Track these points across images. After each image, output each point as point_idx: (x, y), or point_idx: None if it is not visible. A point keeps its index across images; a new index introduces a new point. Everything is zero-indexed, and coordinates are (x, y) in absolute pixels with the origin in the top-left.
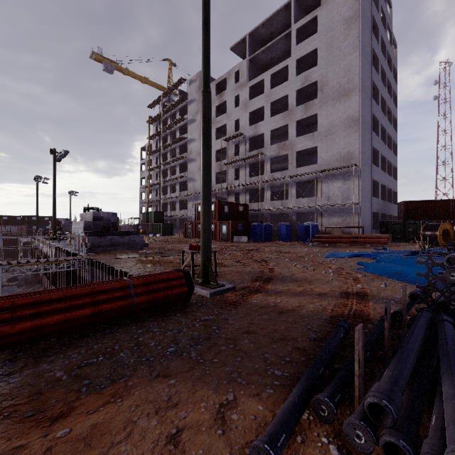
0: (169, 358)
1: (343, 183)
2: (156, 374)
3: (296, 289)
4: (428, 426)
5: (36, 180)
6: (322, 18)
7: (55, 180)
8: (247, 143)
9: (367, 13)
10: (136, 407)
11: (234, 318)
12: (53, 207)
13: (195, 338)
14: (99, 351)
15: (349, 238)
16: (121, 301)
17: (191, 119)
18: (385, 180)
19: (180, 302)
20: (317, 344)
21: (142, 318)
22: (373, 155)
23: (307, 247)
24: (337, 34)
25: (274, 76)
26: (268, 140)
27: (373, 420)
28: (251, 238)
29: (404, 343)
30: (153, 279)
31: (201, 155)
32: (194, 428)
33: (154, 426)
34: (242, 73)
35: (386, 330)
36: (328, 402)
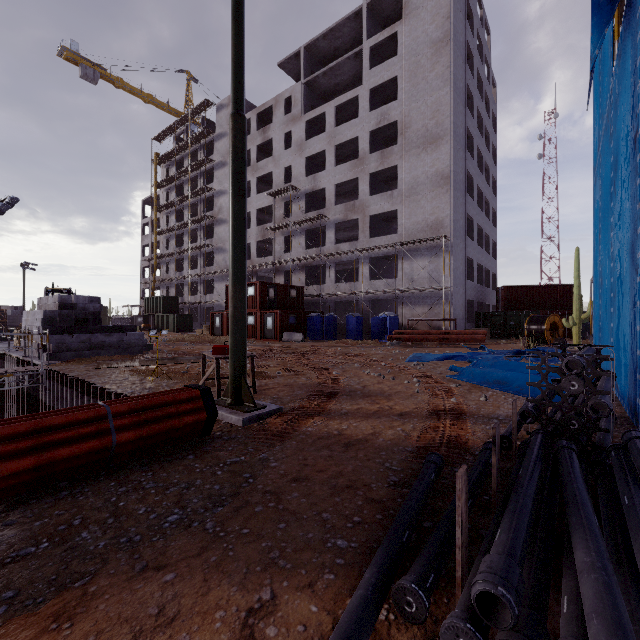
0: (168, 534)
1: (430, 260)
2: (141, 565)
3: (369, 408)
4: (556, 611)
5: None
6: (403, 36)
7: None
8: (303, 201)
9: (461, 36)
10: (97, 634)
11: (278, 458)
12: None
13: (215, 494)
14: (44, 532)
15: (438, 334)
16: (91, 442)
17: (221, 162)
18: (482, 259)
19: (194, 436)
20: (399, 491)
21: (129, 466)
22: (468, 225)
23: (384, 346)
24: (423, 60)
25: (339, 109)
26: (331, 198)
27: (484, 619)
28: (308, 335)
29: (519, 485)
30: (148, 403)
31: (230, 210)
32: None
33: None
34: (295, 101)
35: (494, 467)
36: (417, 590)
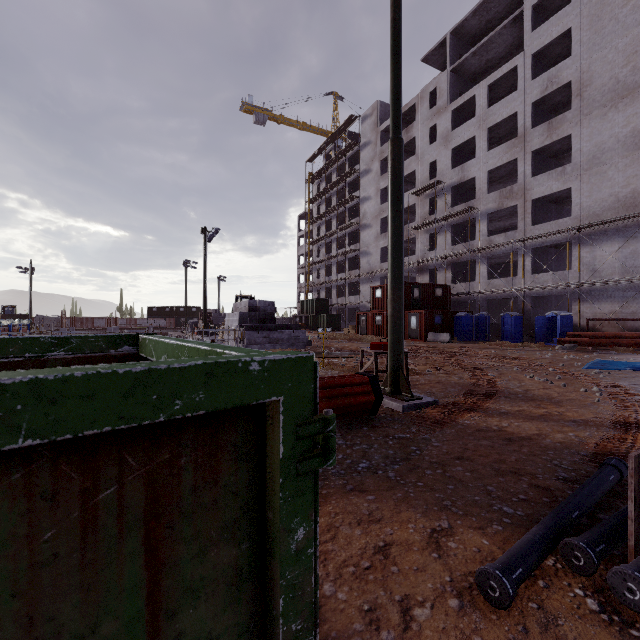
0: (362, 474)
1: (622, 244)
2: (350, 487)
3: (532, 411)
4: None
5: (185, 265)
6: None
7: (205, 264)
8: (449, 195)
9: None
10: (335, 514)
11: (439, 440)
12: (204, 296)
13: (391, 456)
14: None
15: (635, 338)
16: None
17: (365, 170)
18: None
19: (364, 414)
20: (569, 485)
21: None
22: None
23: (552, 350)
24: None
25: (492, 87)
26: (482, 187)
27: None
28: (455, 336)
29: None
30: (333, 383)
31: (389, 224)
32: (404, 545)
33: (359, 535)
34: (439, 92)
35: None
36: (585, 547)
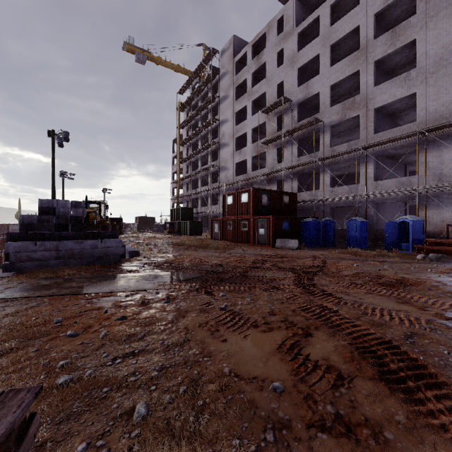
0: None
1: None
2: None
3: None
4: None
5: (61, 175)
6: None
7: (53, 168)
8: (294, 112)
9: None
10: None
11: None
12: None
13: None
14: None
15: None
16: None
17: (223, 96)
18: None
19: None
20: None
21: None
22: None
23: (422, 263)
24: None
25: (334, 9)
26: (326, 100)
27: None
28: (302, 241)
29: None
30: None
31: None
32: None
33: None
34: (286, 19)
35: None
36: None
